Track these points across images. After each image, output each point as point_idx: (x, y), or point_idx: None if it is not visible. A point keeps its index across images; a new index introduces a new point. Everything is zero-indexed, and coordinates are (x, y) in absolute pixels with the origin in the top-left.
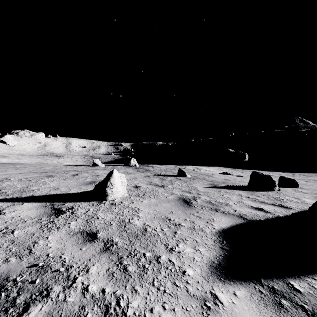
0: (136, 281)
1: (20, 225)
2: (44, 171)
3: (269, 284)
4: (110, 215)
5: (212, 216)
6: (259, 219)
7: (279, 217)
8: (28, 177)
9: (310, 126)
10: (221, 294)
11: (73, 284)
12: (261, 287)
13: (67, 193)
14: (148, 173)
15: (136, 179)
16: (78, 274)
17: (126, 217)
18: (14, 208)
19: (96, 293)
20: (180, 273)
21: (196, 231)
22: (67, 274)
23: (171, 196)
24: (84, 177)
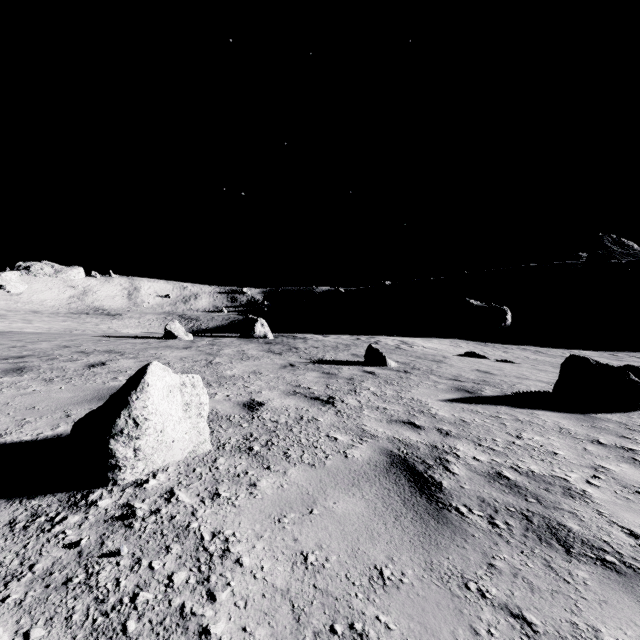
0: None
1: None
2: (23, 352)
3: None
4: (46, 639)
5: (575, 598)
6: None
7: None
8: None
9: (635, 252)
10: None
11: None
12: None
13: None
14: (293, 355)
15: (260, 376)
16: None
17: None
18: None
19: None
20: None
21: None
22: None
23: (359, 447)
24: (118, 370)
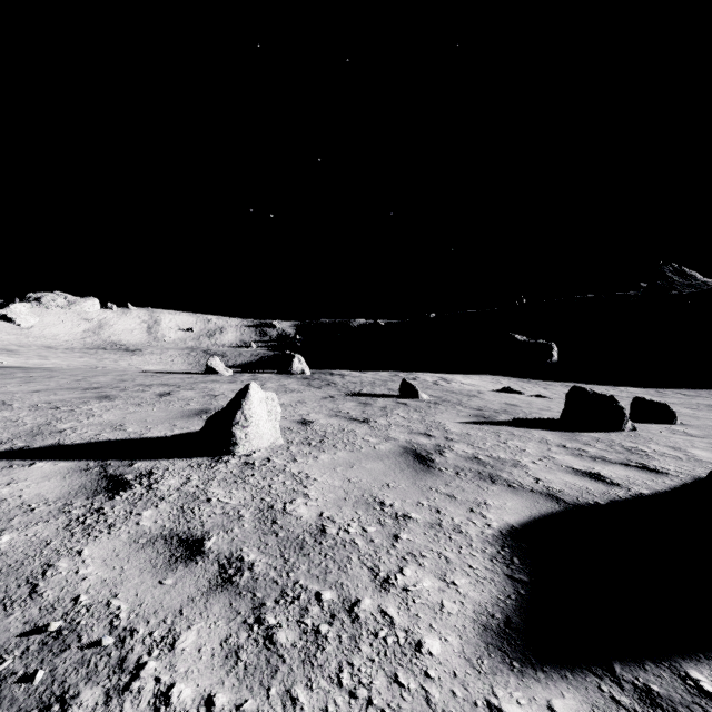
0: (296, 671)
1: (18, 518)
2: (93, 385)
3: (635, 677)
4: (240, 493)
5: (483, 493)
6: (594, 502)
7: (641, 496)
8: (54, 400)
9: (697, 282)
10: (515, 710)
11: (133, 681)
12: (617, 686)
13: (140, 438)
14: (332, 389)
15: (305, 404)
16: (147, 652)
17: (278, 498)
18: (9, 476)
19: (191, 709)
20: (407, 649)
21: (447, 533)
22: (119, 654)
23: (384, 444)
24: (185, 398)
